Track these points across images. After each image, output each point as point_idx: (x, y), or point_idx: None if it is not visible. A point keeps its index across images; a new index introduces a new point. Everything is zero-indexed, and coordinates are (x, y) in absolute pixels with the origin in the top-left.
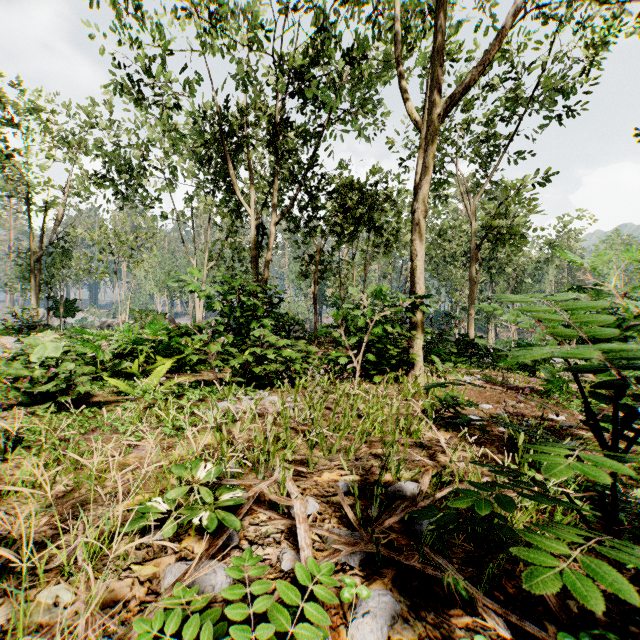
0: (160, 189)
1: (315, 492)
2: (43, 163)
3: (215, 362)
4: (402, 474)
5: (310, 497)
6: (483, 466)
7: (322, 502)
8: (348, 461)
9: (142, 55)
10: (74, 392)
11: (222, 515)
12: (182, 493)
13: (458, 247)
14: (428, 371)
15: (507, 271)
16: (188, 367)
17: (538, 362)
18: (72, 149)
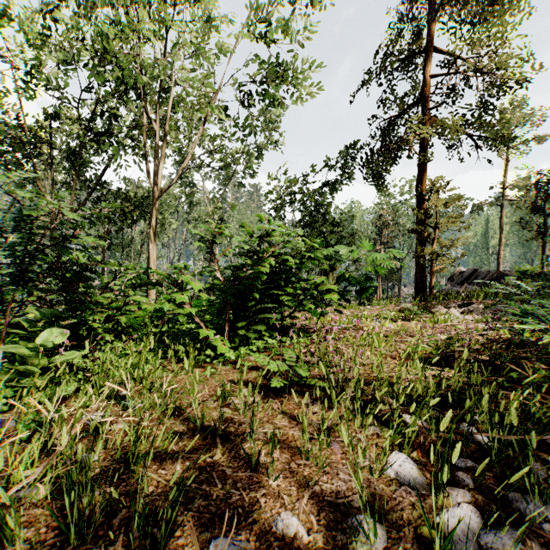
0: None
1: None
2: None
3: None
4: None
5: None
6: None
7: None
8: None
9: None
10: None
11: None
12: None
13: None
14: None
15: None
16: None
17: None
18: None
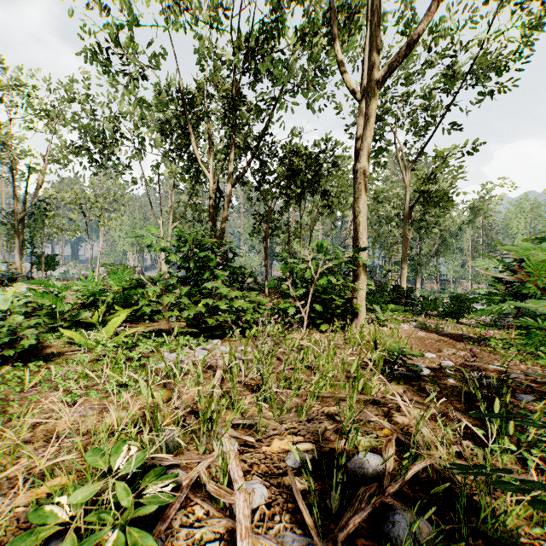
0: (130, 158)
1: (263, 469)
2: (25, 134)
3: (168, 313)
4: (359, 441)
5: (257, 478)
6: (514, 491)
7: (271, 485)
8: (299, 423)
9: (110, 34)
10: (19, 345)
11: (134, 537)
12: (91, 493)
13: (390, 210)
14: (368, 319)
15: (432, 230)
16: (147, 317)
17: (462, 310)
18: (51, 121)
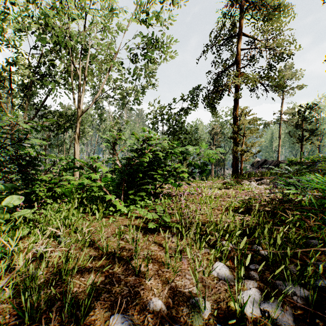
0: None
1: None
2: None
3: None
4: None
5: None
6: None
7: None
8: None
9: None
10: None
11: None
12: None
13: None
14: None
15: None
16: None
17: None
18: None
